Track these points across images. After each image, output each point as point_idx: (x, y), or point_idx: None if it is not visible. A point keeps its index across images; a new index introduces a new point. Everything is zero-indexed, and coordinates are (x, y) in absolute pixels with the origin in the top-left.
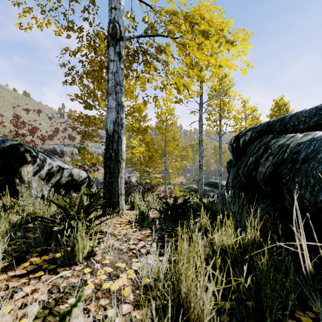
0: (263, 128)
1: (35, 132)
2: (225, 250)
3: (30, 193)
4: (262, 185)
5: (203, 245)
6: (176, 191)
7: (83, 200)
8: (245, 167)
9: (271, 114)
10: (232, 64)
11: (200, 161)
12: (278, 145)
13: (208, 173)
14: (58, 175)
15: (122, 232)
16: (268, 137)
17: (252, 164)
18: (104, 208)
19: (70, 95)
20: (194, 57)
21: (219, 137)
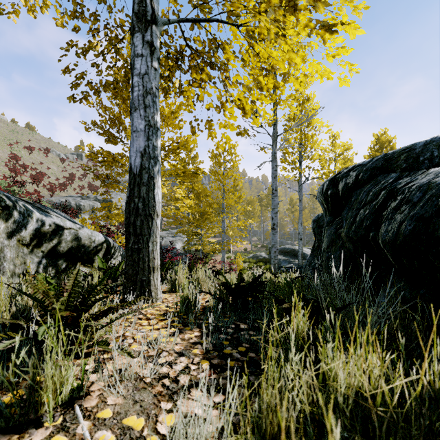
0: (377, 165)
1: (41, 179)
2: (362, 405)
3: (2, 268)
4: (389, 254)
5: (306, 383)
6: (238, 261)
7: (79, 282)
8: (352, 226)
9: (370, 155)
10: (325, 70)
11: (274, 219)
12: (420, 186)
13: (282, 237)
14: (54, 239)
15: (149, 338)
16: (389, 176)
17: (367, 220)
18: (126, 290)
19: (84, 123)
20: (268, 58)
21: (299, 186)
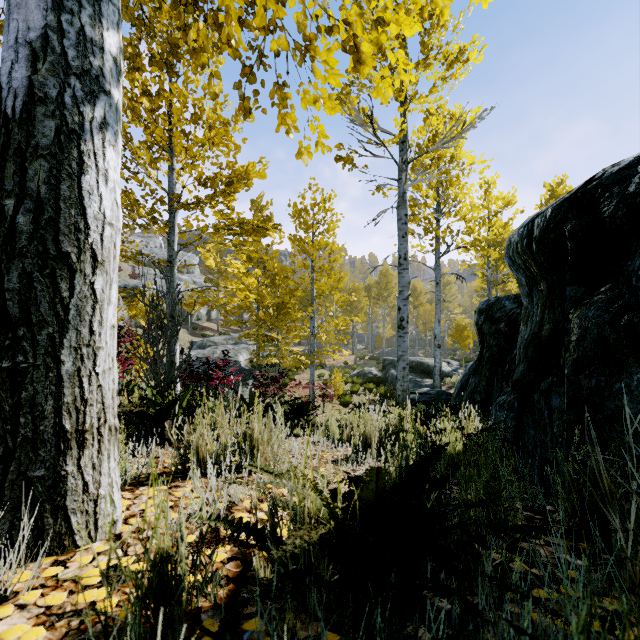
0: None
1: None
2: None
3: None
4: None
5: None
6: (336, 382)
7: None
8: None
9: None
10: None
11: (403, 310)
12: None
13: None
14: None
15: None
16: None
17: None
18: None
19: None
20: None
21: (436, 259)
